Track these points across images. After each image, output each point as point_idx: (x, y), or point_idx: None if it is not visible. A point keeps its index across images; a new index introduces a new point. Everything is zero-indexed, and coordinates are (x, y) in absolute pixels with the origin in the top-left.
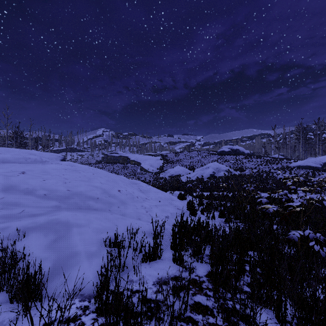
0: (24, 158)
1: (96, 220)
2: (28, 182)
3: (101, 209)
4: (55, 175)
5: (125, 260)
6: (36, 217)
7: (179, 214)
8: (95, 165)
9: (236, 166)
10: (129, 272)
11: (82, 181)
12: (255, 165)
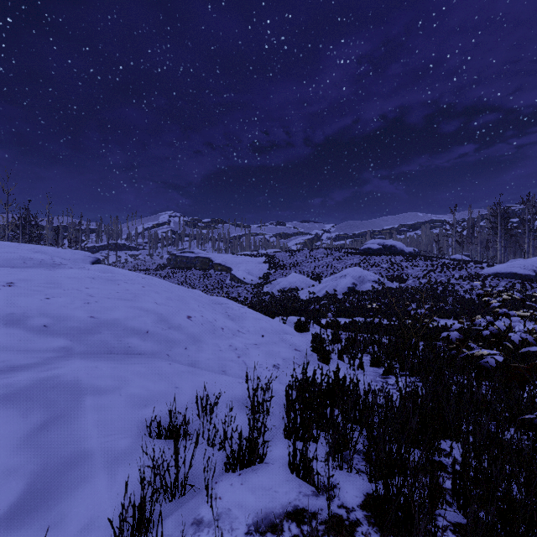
0: (22, 258)
1: (137, 378)
2: (16, 301)
3: (151, 353)
4: (70, 289)
5: (188, 472)
6: (13, 374)
7: (298, 359)
8: (156, 272)
9: (391, 274)
10: (195, 498)
11: (121, 299)
12: (424, 272)
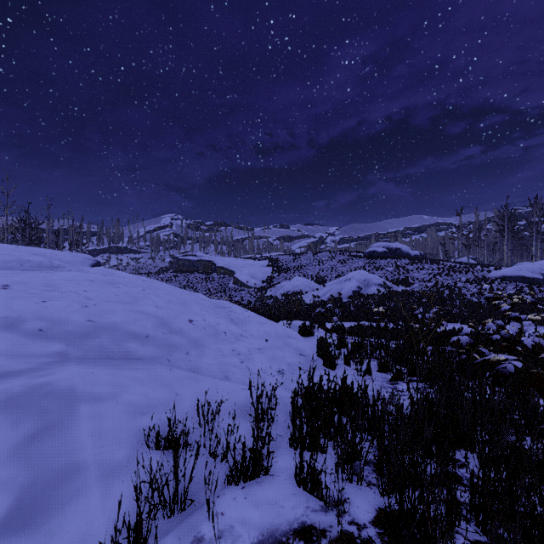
0: (19, 260)
1: (135, 385)
2: (11, 304)
3: (151, 358)
4: (68, 292)
5: (188, 486)
6: (5, 380)
7: (303, 365)
8: (157, 275)
9: (396, 277)
10: (196, 514)
11: (121, 302)
12: (430, 275)
